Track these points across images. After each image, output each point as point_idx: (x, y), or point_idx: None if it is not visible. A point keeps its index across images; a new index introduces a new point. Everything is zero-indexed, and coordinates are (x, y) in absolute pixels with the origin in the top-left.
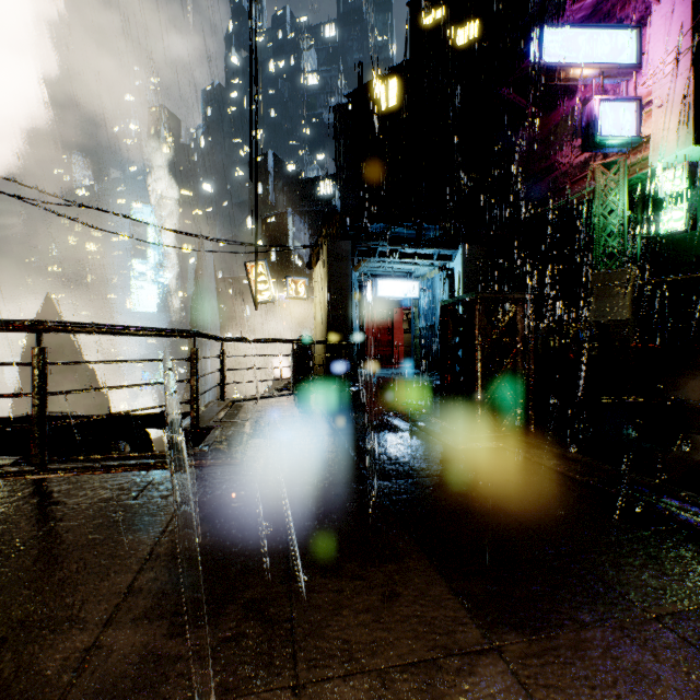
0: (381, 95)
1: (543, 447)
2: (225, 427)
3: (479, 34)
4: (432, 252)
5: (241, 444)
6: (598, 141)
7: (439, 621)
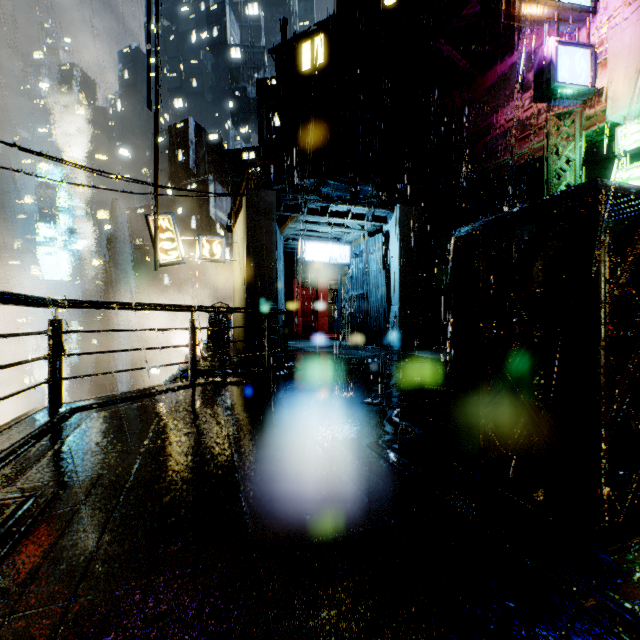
0: (306, 53)
1: None
2: None
3: None
4: (366, 211)
5: None
6: (554, 88)
7: None
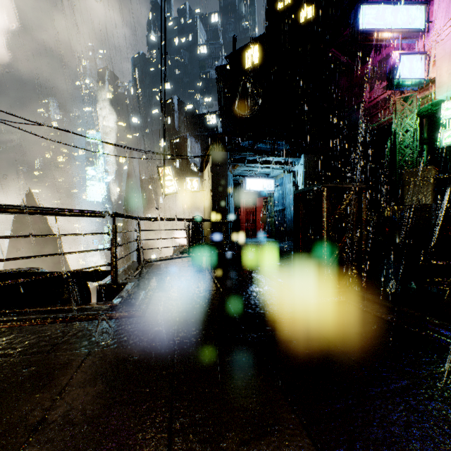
0: (248, 57)
1: (377, 302)
2: (136, 283)
3: (314, 14)
4: (283, 159)
5: (145, 298)
6: (398, 82)
7: None
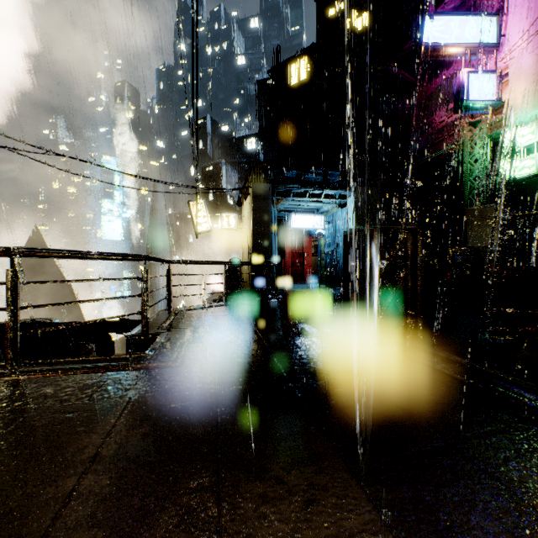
0: (294, 71)
1: (431, 352)
2: (170, 333)
3: (371, 23)
4: (335, 192)
5: (181, 349)
6: (467, 105)
7: (358, 532)
